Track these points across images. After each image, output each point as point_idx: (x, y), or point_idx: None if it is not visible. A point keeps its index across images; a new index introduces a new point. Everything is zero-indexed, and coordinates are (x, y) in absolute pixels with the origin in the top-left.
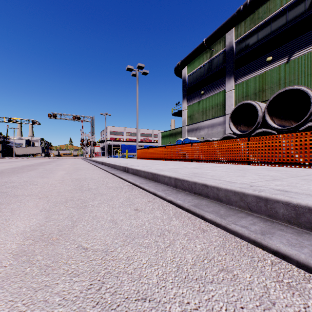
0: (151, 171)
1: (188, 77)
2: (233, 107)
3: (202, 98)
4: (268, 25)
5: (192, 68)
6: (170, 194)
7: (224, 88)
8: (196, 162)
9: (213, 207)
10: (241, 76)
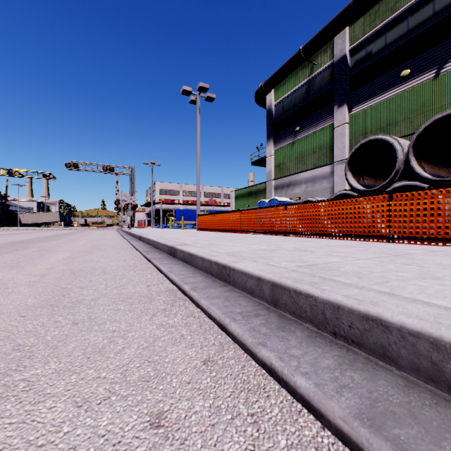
0: (217, 259)
1: (276, 106)
2: (346, 149)
3: (297, 137)
4: (404, 20)
5: (281, 93)
6: (267, 337)
7: (332, 122)
8: (294, 237)
9: None
10: (359, 102)
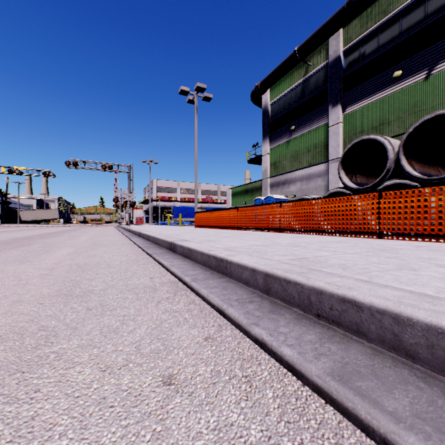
0: (215, 253)
1: (272, 105)
2: (340, 148)
3: (293, 136)
4: (396, 23)
5: (277, 93)
6: (259, 318)
7: (326, 121)
8: (288, 233)
9: (405, 390)
10: (353, 102)
